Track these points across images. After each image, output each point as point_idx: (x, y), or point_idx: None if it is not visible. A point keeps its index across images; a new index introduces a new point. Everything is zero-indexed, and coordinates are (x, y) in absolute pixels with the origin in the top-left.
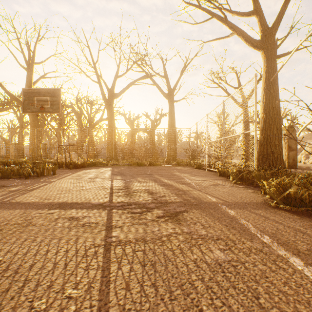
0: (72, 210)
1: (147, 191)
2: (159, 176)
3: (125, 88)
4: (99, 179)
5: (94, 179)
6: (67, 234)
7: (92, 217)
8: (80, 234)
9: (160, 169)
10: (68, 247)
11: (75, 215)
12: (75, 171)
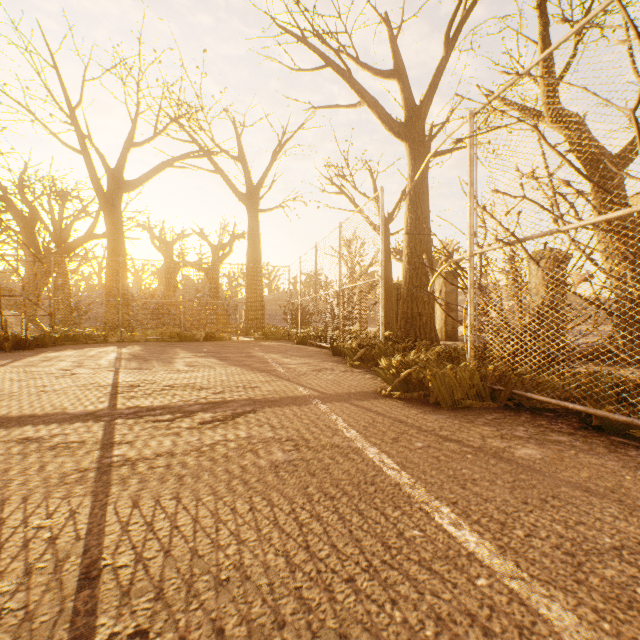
0: (26, 428)
1: (191, 386)
2: (222, 360)
3: (151, 172)
4: (85, 369)
5: (74, 371)
6: (19, 463)
7: (72, 434)
8: (49, 459)
9: (227, 346)
10: (26, 478)
11: (34, 435)
12: (19, 355)
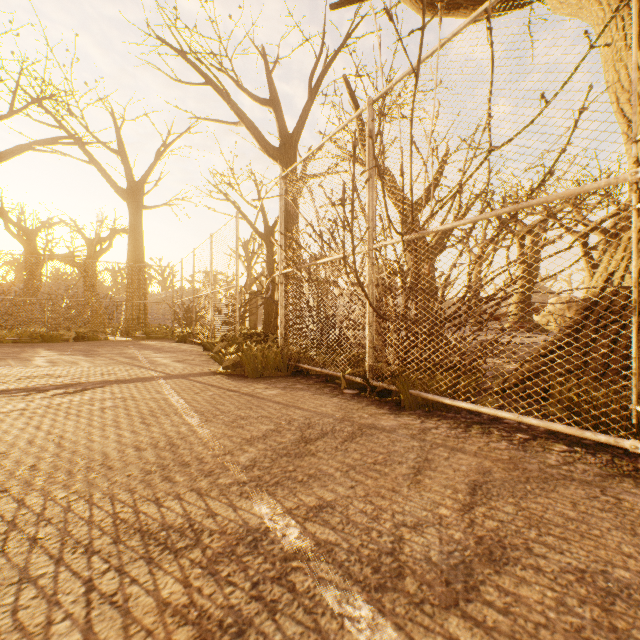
0: None
1: (50, 376)
2: (89, 357)
3: (5, 153)
4: None
5: None
6: None
7: None
8: None
9: (100, 346)
10: None
11: None
12: None
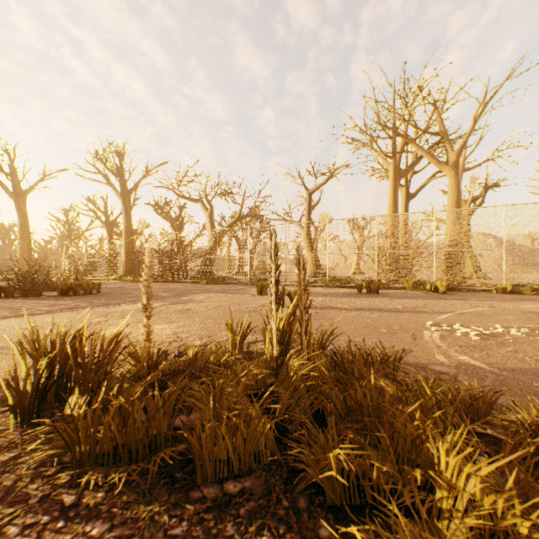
0: None
1: None
2: None
3: None
4: None
5: None
6: None
7: None
8: None
9: None
10: None
11: None
12: None
